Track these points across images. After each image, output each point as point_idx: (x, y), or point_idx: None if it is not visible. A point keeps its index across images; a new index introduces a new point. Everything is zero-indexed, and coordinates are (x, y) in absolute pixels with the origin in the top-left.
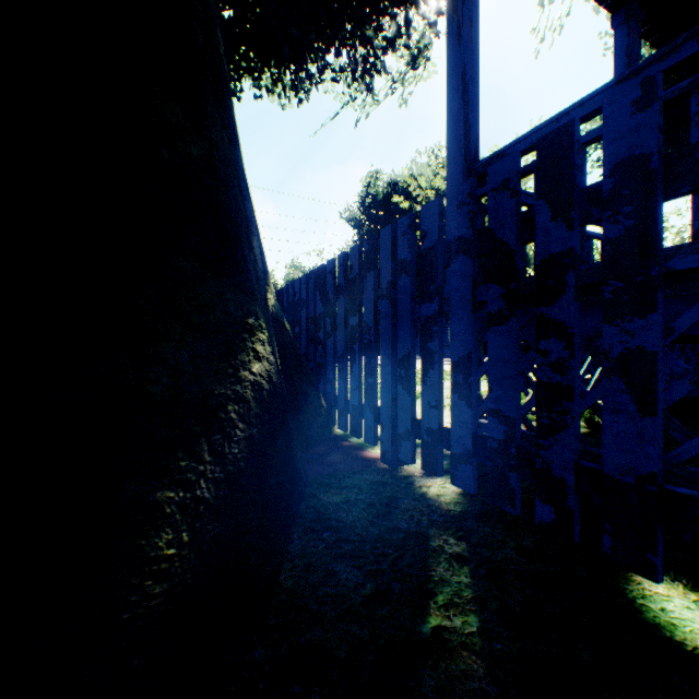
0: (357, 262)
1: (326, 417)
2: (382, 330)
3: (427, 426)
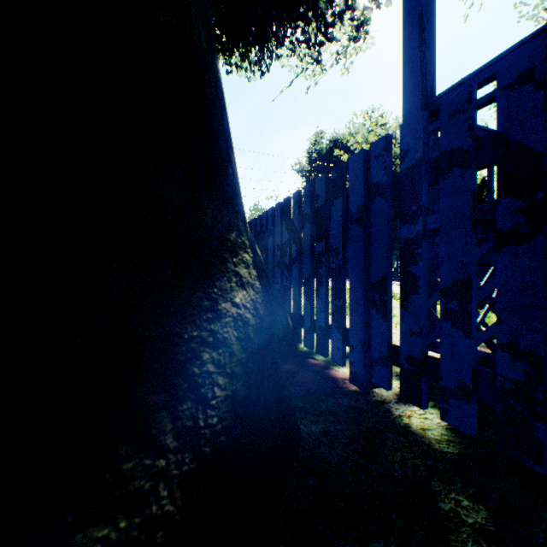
0: (324, 191)
1: (292, 335)
2: (352, 254)
3: (408, 353)
